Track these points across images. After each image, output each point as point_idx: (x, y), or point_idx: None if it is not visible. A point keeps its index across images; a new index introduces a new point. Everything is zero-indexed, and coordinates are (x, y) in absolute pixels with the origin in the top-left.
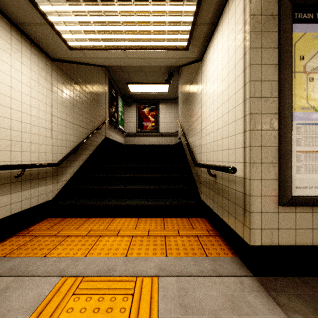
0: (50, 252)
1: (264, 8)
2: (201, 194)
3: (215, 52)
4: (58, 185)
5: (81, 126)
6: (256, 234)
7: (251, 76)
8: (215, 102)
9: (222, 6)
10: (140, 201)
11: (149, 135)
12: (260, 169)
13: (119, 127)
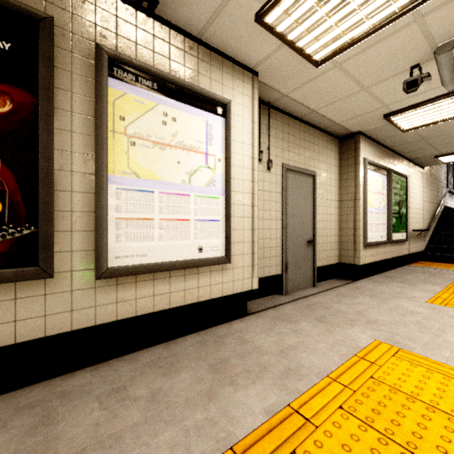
0: (447, 268)
1: None
2: None
3: None
4: (425, 243)
5: (432, 203)
6: None
7: None
8: None
9: None
10: None
11: None
12: None
13: None
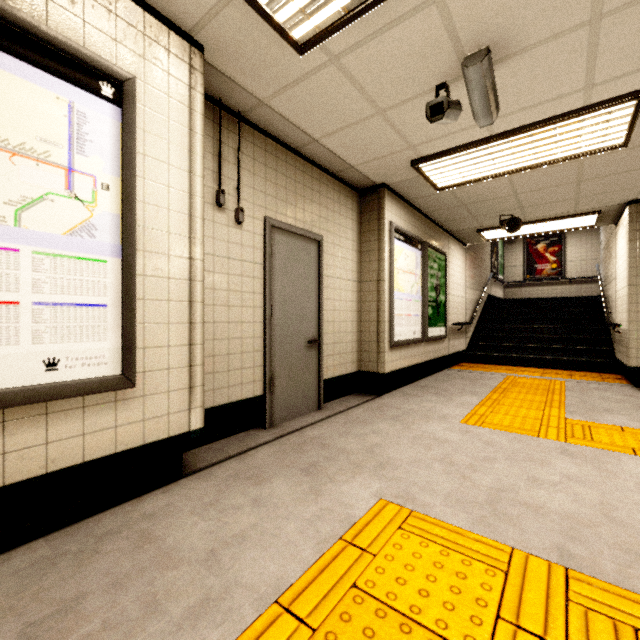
0: (489, 371)
1: (638, 235)
2: (615, 352)
3: (620, 237)
4: (467, 339)
5: (475, 290)
6: (632, 360)
7: (629, 274)
8: (620, 276)
9: (622, 211)
10: (544, 357)
11: (547, 283)
12: (635, 325)
13: (500, 278)
